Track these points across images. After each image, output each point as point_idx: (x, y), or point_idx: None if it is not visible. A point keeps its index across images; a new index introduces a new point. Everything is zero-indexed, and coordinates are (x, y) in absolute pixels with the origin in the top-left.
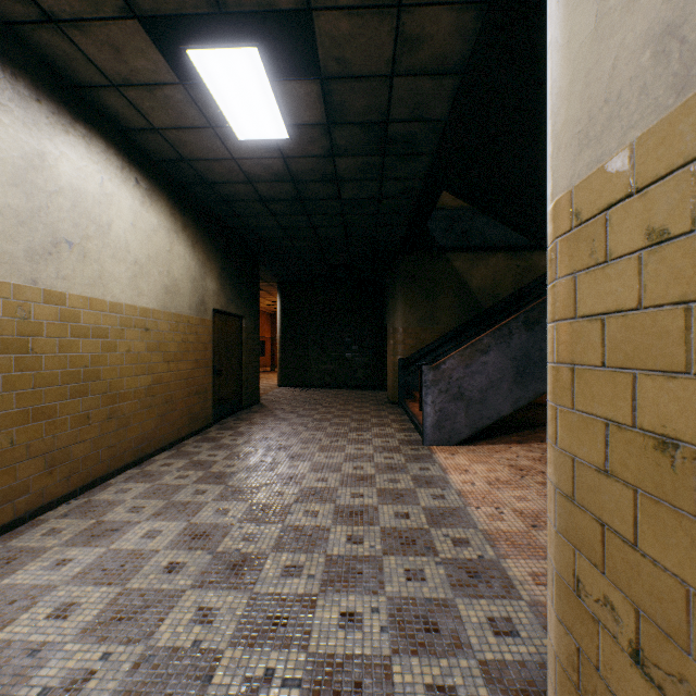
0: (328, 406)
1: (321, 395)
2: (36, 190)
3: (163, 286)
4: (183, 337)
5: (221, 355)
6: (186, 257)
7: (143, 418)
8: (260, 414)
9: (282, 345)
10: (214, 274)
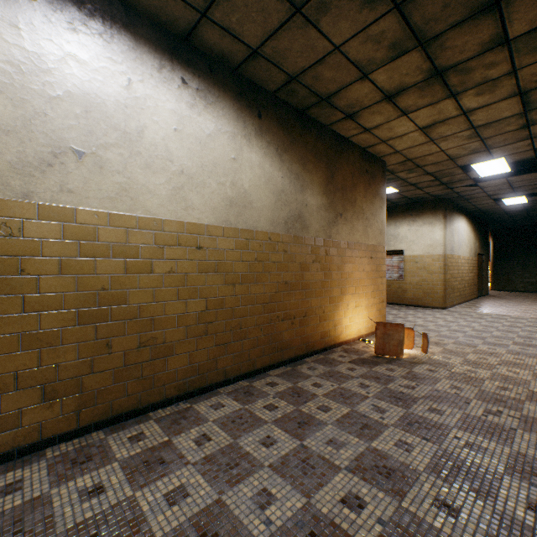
0: (535, 298)
1: (526, 294)
2: (458, 235)
3: (469, 249)
4: (472, 265)
5: (477, 271)
6: (472, 237)
7: (466, 289)
8: (495, 297)
9: (493, 267)
10: (477, 240)
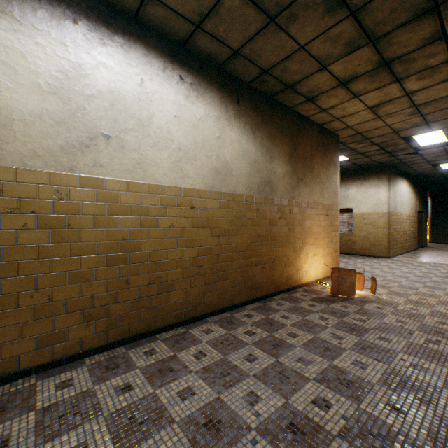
0: None
1: None
2: (400, 195)
3: (410, 207)
4: (412, 221)
5: (417, 226)
6: (413, 197)
7: (408, 241)
8: (433, 249)
9: (431, 222)
10: (417, 199)
